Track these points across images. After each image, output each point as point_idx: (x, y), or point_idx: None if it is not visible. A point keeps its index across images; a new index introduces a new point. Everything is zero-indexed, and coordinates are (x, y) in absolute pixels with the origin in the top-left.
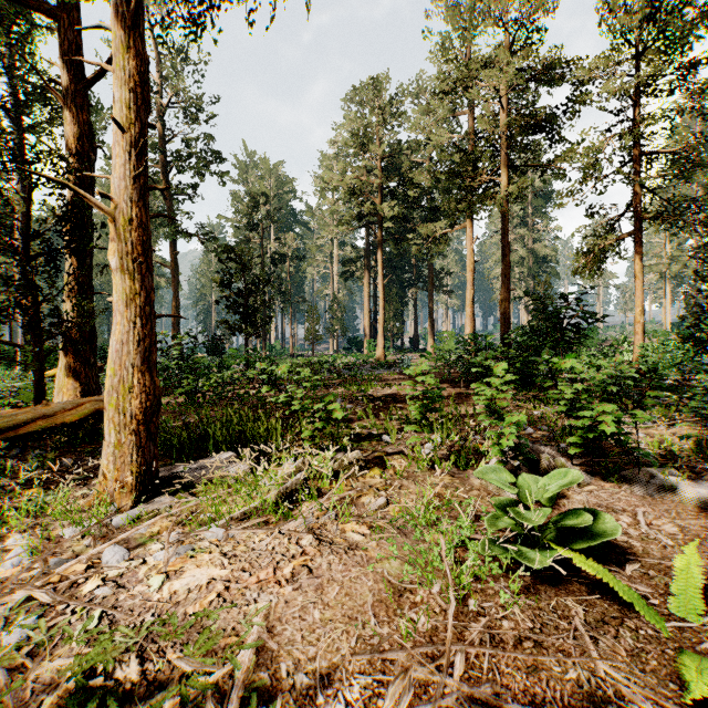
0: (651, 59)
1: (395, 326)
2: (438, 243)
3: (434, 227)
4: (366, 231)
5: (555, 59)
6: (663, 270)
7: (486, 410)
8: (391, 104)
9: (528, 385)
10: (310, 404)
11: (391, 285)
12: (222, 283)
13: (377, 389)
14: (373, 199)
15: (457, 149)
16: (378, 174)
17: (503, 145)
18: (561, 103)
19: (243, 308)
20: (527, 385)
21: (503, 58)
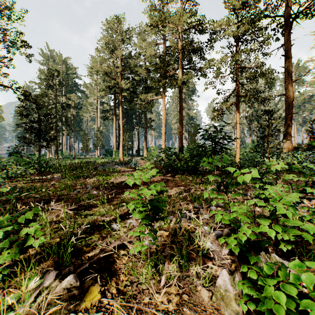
0: (244, 23)
1: (129, 144)
2: (149, 104)
3: (147, 96)
4: (114, 96)
5: (202, 23)
6: (233, 125)
7: (180, 191)
8: (126, 33)
9: (196, 173)
10: (67, 191)
11: (126, 124)
12: (21, 114)
13: (116, 178)
14: (117, 79)
15: (159, 57)
16: (120, 66)
17: (180, 57)
18: (205, 41)
19: (37, 130)
20: (195, 173)
21: (181, 13)
